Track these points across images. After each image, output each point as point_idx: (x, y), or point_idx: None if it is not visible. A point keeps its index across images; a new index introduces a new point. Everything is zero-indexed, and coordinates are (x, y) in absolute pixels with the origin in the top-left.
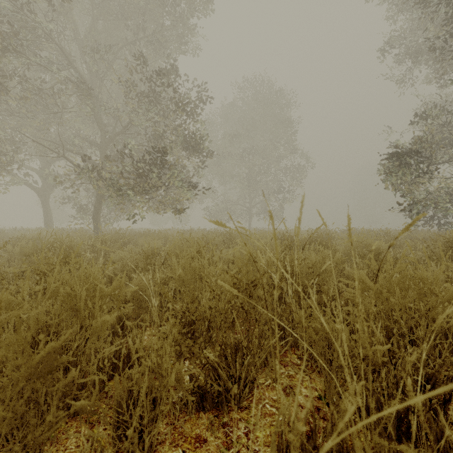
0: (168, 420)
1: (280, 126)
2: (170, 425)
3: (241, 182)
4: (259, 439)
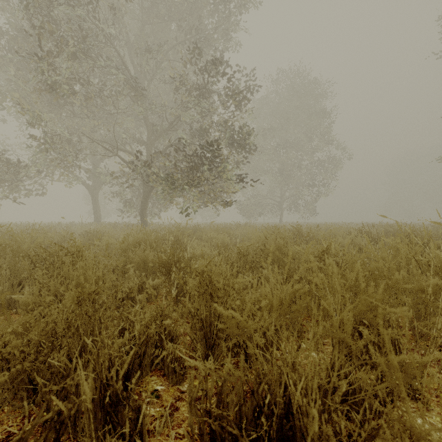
0: None
1: (316, 117)
2: None
3: (272, 177)
4: None
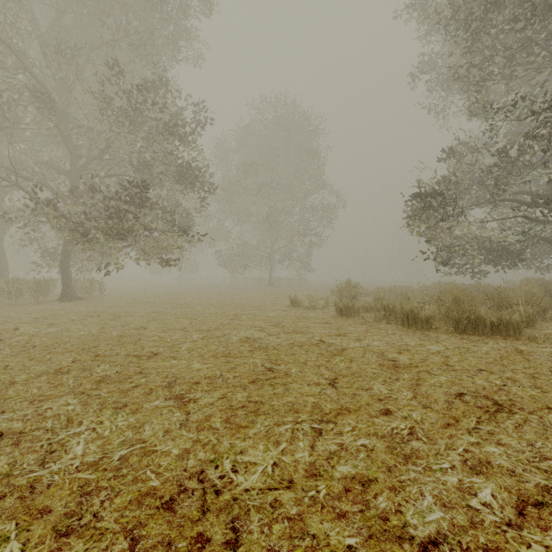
0: (21, 494)
1: (305, 156)
2: (20, 498)
3: (259, 223)
4: (113, 506)
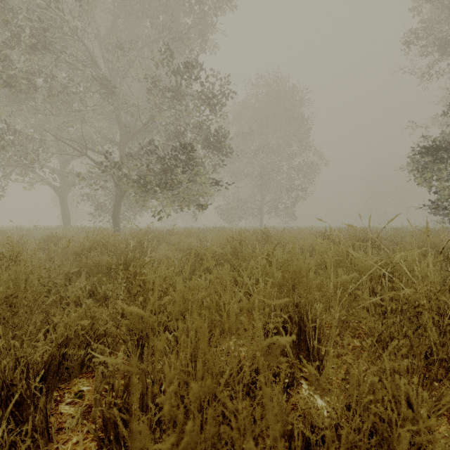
0: None
1: (294, 123)
2: None
3: (253, 181)
4: None
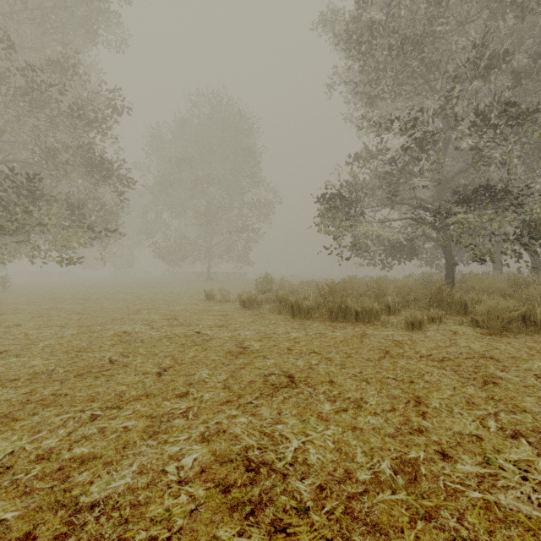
0: None
1: (241, 154)
2: None
3: (196, 217)
4: None
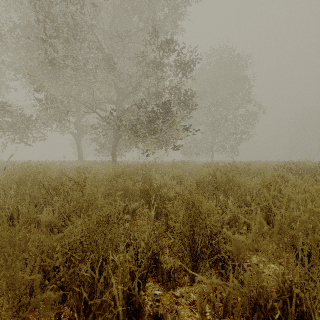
0: None
1: (239, 83)
2: None
3: (206, 127)
4: None
